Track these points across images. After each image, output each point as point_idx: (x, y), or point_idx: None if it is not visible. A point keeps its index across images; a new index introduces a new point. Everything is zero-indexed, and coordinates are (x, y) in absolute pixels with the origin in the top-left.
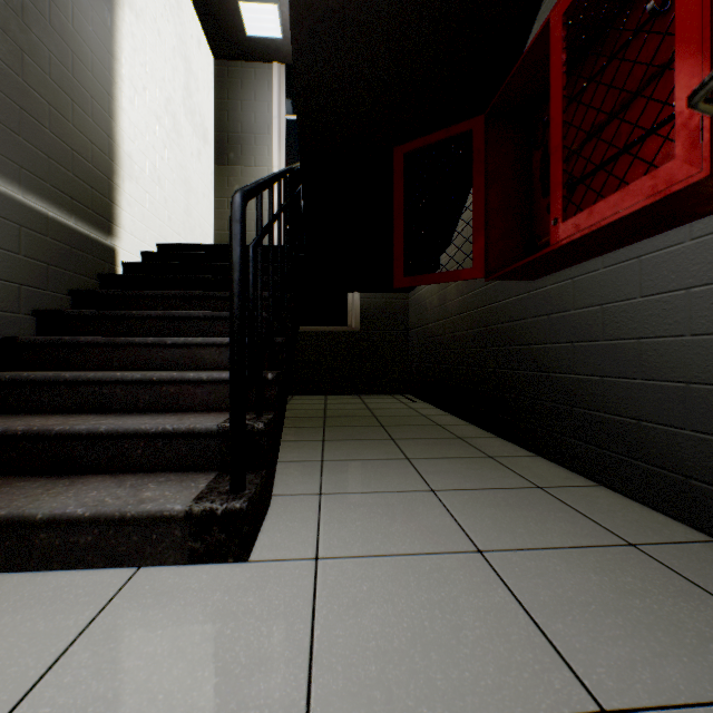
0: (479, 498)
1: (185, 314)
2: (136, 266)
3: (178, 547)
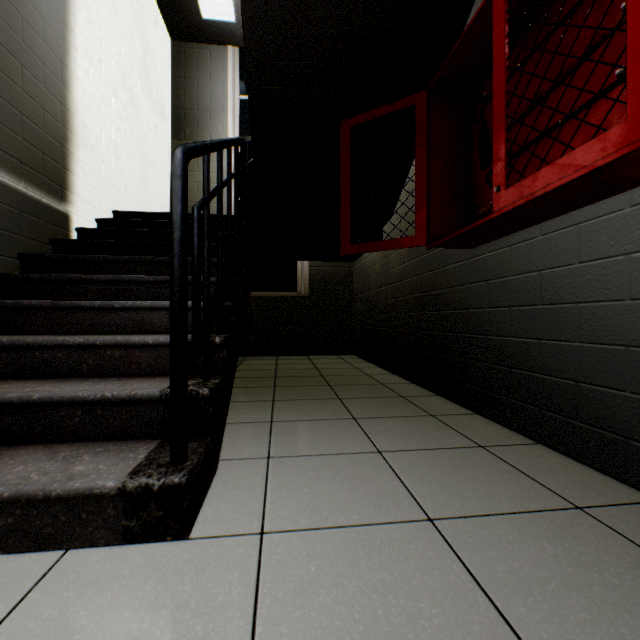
0: (425, 459)
1: (135, 278)
2: (90, 232)
3: (111, 526)
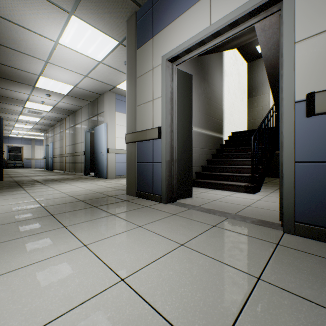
0: None
1: (241, 153)
2: (227, 141)
3: (243, 190)
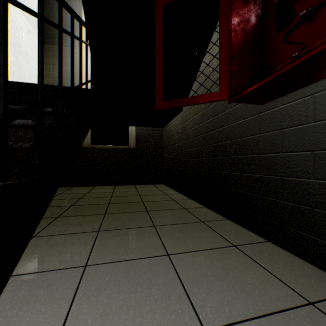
0: None
1: None
2: None
3: None
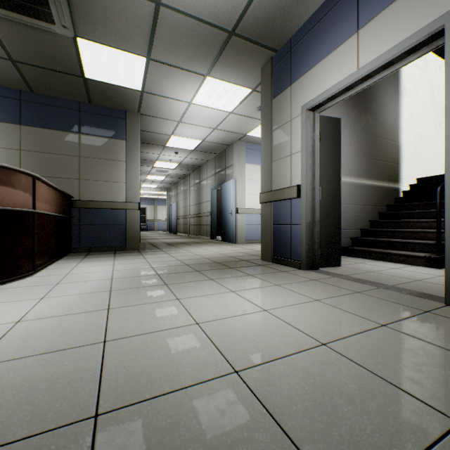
0: None
1: (427, 211)
2: (407, 192)
3: (422, 263)
